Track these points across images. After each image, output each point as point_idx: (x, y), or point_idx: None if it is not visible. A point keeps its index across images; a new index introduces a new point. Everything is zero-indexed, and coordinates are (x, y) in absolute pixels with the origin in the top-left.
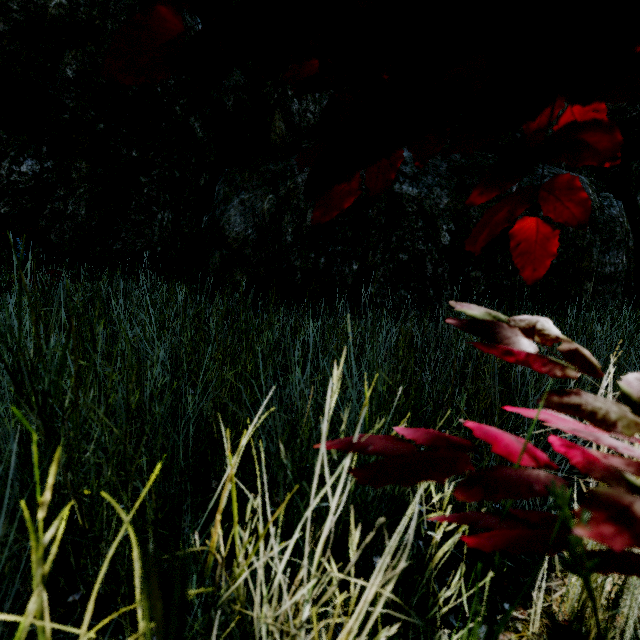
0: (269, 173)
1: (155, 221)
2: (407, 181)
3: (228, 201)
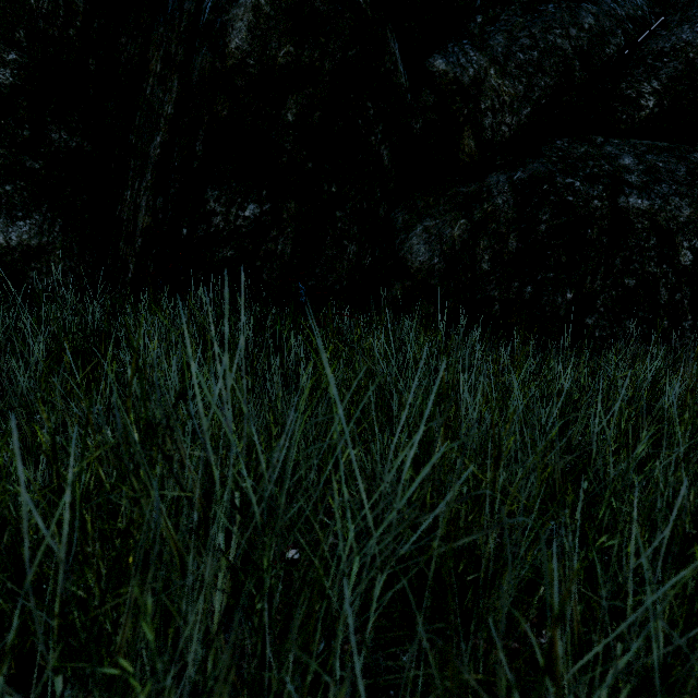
0: (460, 196)
1: (345, 255)
2: (634, 192)
3: (409, 229)
